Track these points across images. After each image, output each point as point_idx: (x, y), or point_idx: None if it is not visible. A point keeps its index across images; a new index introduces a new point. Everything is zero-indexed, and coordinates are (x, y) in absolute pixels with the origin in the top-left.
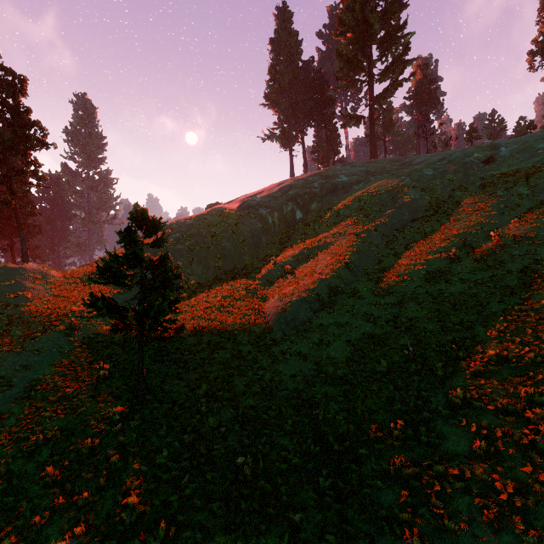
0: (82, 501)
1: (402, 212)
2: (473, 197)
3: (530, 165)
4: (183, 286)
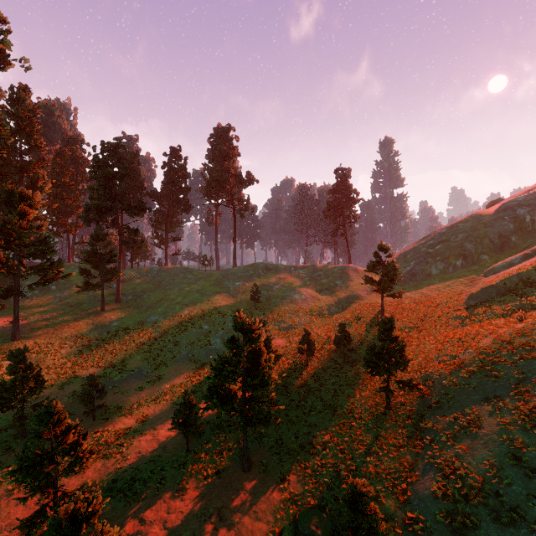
0: (358, 332)
1: None
2: None
3: None
4: (397, 273)
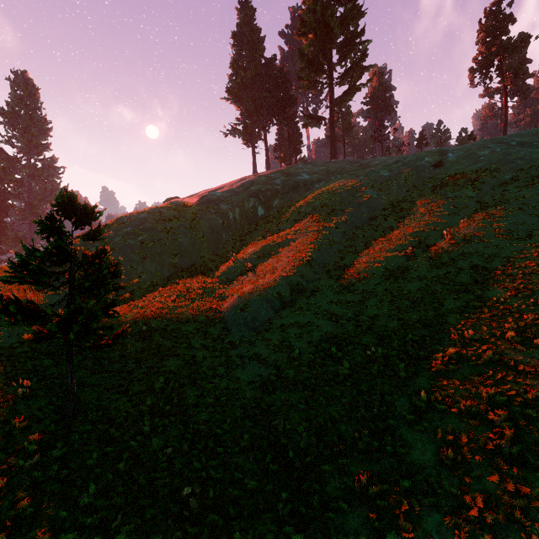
0: None
1: (361, 210)
2: (426, 198)
3: (474, 170)
4: (123, 285)
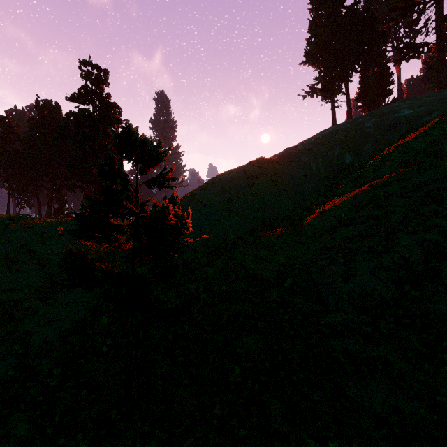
0: None
1: None
2: None
3: None
4: (187, 243)
